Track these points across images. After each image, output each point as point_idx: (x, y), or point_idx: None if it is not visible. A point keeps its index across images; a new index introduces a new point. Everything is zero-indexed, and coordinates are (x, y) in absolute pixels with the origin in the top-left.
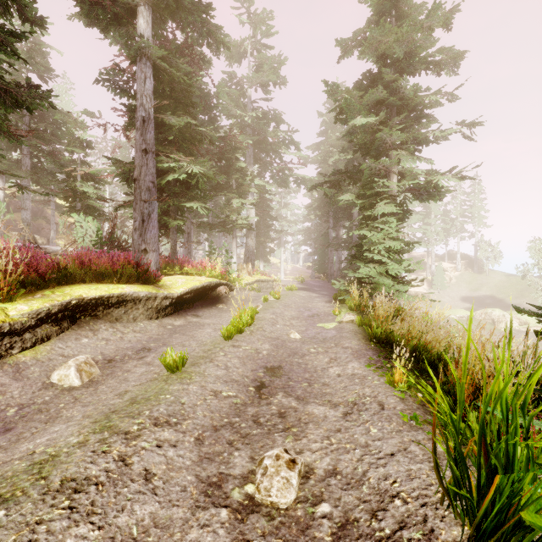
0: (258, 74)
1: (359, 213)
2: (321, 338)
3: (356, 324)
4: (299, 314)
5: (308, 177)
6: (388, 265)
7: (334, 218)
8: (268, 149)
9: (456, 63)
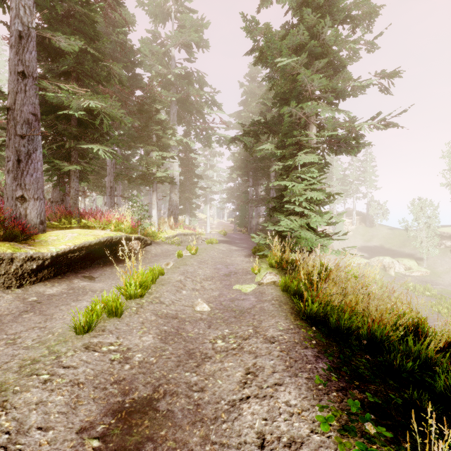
0: (181, 34)
1: (276, 172)
2: (236, 310)
3: (279, 287)
4: (214, 272)
5: (230, 136)
6: (310, 217)
7: (253, 176)
8: (191, 108)
9: (371, 19)
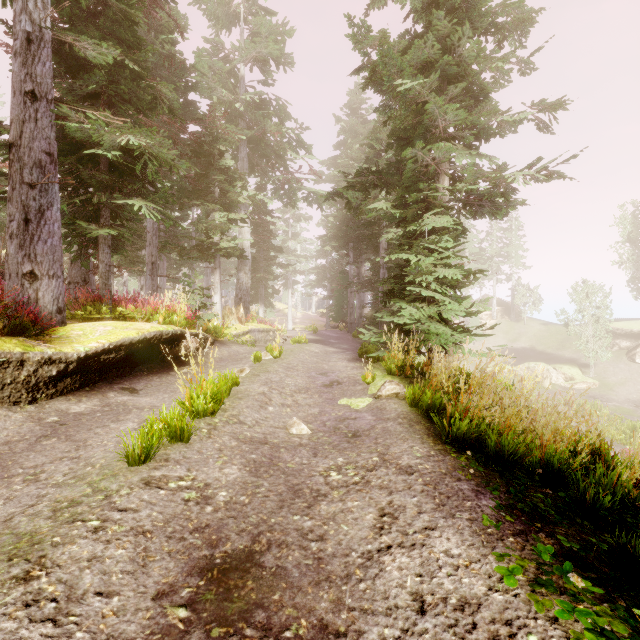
0: (254, 45)
1: (388, 243)
2: (348, 432)
3: (404, 400)
4: (309, 382)
5: (323, 192)
6: (443, 304)
7: (355, 249)
8: (268, 152)
9: (524, 29)
